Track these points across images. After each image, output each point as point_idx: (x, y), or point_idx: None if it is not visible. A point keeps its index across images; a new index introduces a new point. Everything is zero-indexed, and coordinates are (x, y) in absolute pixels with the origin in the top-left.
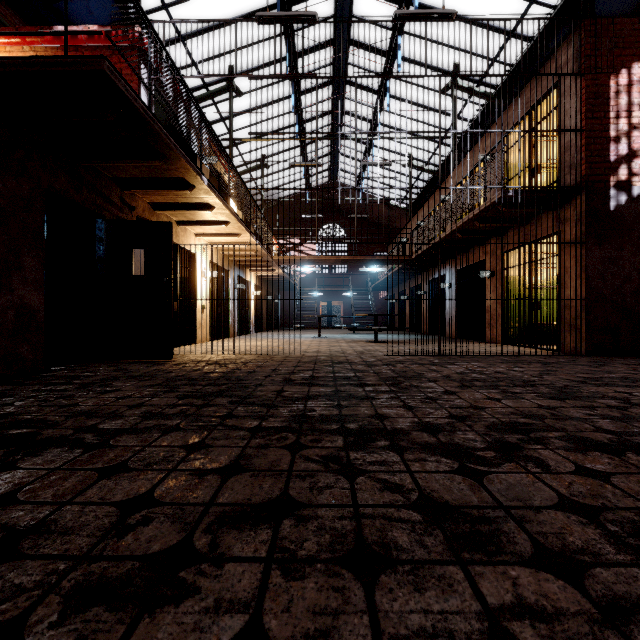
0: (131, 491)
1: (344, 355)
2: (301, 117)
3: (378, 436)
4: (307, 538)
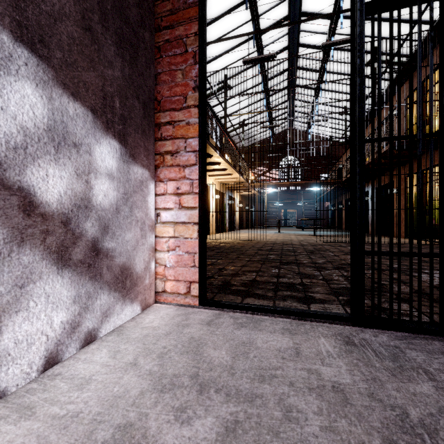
0: (218, 267)
1: (291, 241)
2: (267, 93)
3: (293, 263)
4: (265, 274)
